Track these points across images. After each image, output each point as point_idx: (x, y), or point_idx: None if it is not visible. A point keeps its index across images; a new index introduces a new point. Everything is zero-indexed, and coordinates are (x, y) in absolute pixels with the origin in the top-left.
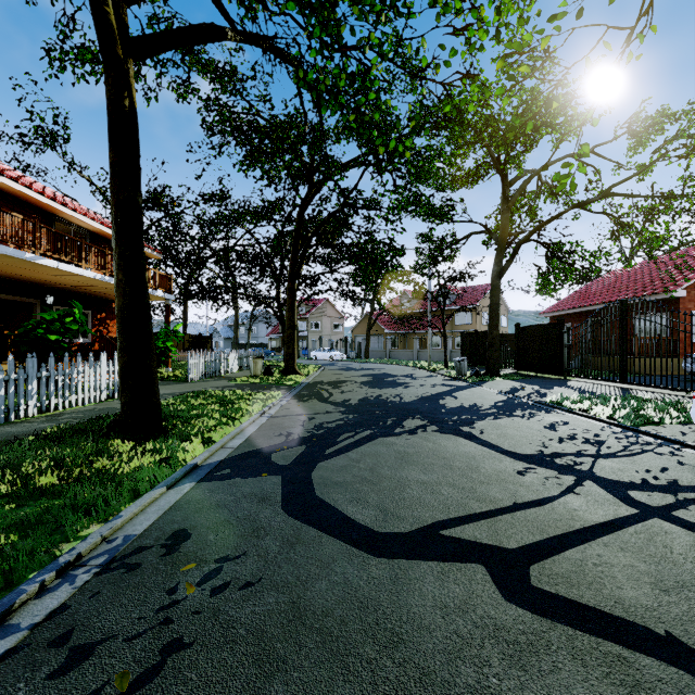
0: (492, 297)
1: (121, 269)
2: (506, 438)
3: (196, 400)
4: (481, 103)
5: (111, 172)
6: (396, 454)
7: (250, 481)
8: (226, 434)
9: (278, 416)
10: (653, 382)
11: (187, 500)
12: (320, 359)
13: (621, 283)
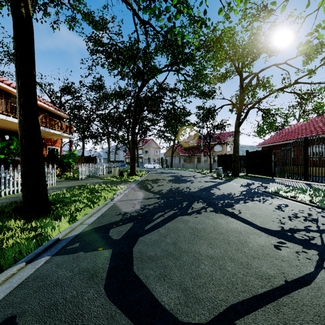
0: (235, 136)
1: (20, 114)
2: (256, 216)
3: (77, 190)
4: (230, 35)
5: (15, 54)
6: (190, 230)
7: (88, 255)
8: (87, 213)
9: (121, 200)
10: (321, 180)
11: (35, 275)
12: (149, 168)
13: (298, 130)
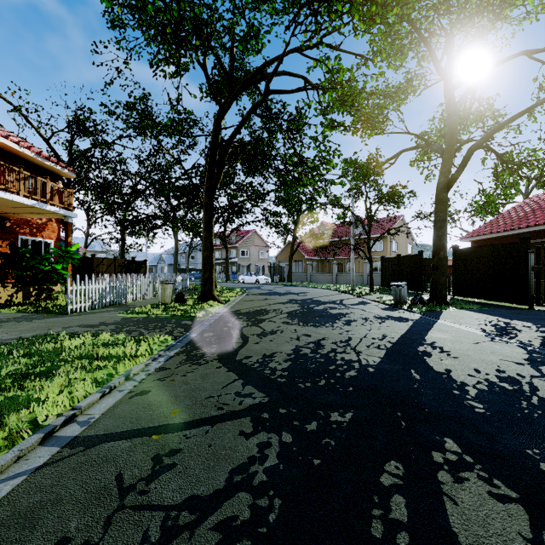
0: (438, 212)
1: None
2: None
3: None
4: None
5: None
6: None
7: None
8: None
9: (88, 439)
10: None
11: None
12: (248, 283)
13: None
